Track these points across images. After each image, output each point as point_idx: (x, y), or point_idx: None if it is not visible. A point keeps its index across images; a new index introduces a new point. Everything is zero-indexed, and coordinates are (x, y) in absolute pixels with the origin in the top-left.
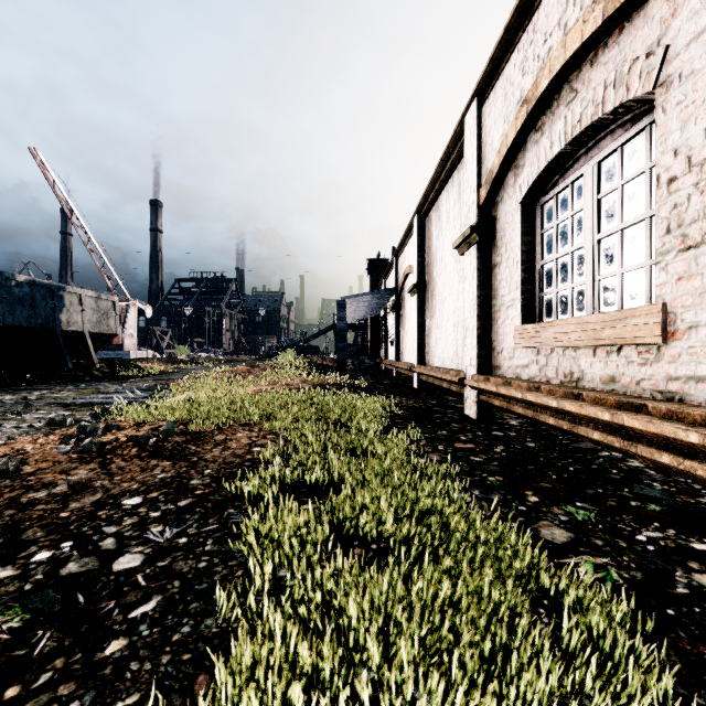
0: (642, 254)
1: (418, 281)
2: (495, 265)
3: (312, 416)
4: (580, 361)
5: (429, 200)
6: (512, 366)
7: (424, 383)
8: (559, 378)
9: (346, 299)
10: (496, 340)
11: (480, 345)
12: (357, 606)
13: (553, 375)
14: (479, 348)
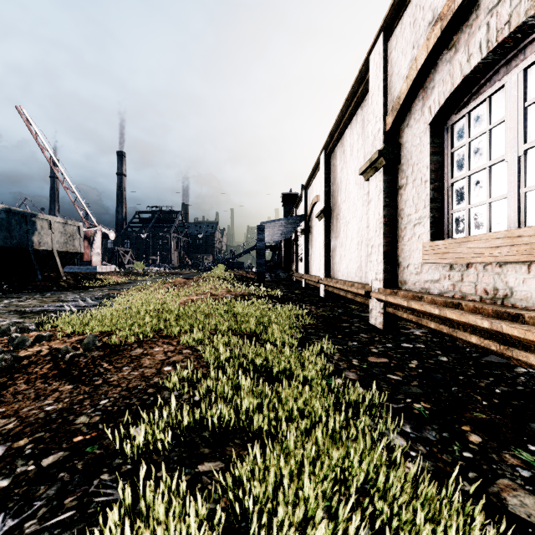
0: None
1: (325, 208)
2: (401, 186)
3: (230, 328)
4: (508, 277)
5: (335, 138)
6: (419, 281)
7: (329, 293)
8: (479, 295)
9: (265, 224)
10: (402, 256)
11: (386, 261)
12: None
13: (470, 291)
14: (385, 263)
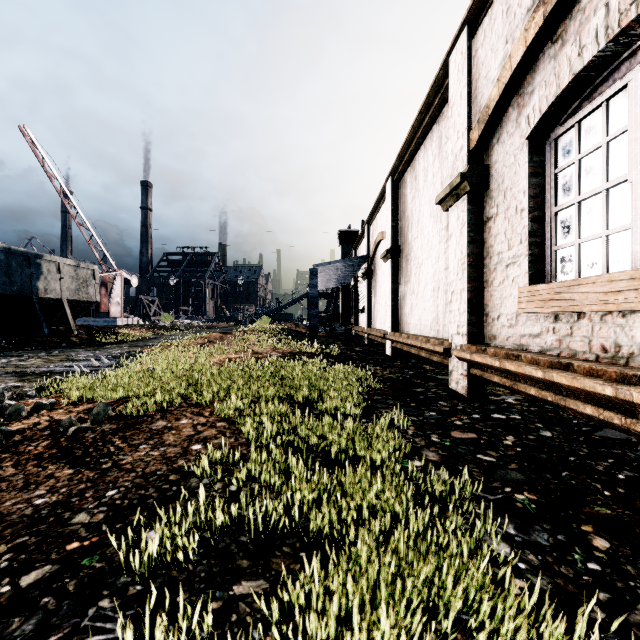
0: None
1: (392, 246)
2: (489, 218)
3: (277, 394)
4: (635, 330)
5: (404, 160)
6: (514, 335)
7: (397, 350)
8: (594, 353)
9: (318, 267)
10: (491, 304)
11: (470, 311)
12: None
13: (582, 348)
14: (469, 313)
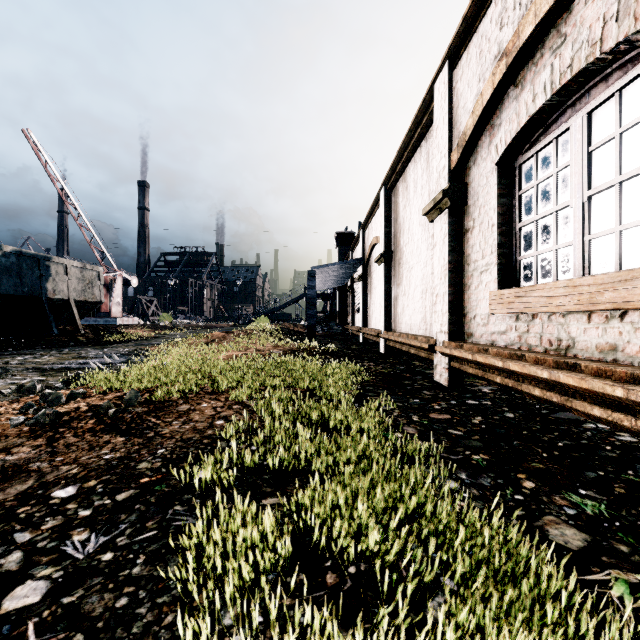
0: None
1: (385, 251)
2: (467, 230)
3: (281, 384)
4: (571, 327)
5: (396, 171)
6: (486, 333)
7: (390, 348)
8: (544, 346)
9: (316, 269)
10: (469, 306)
11: (451, 312)
12: None
13: (535, 342)
14: (450, 314)
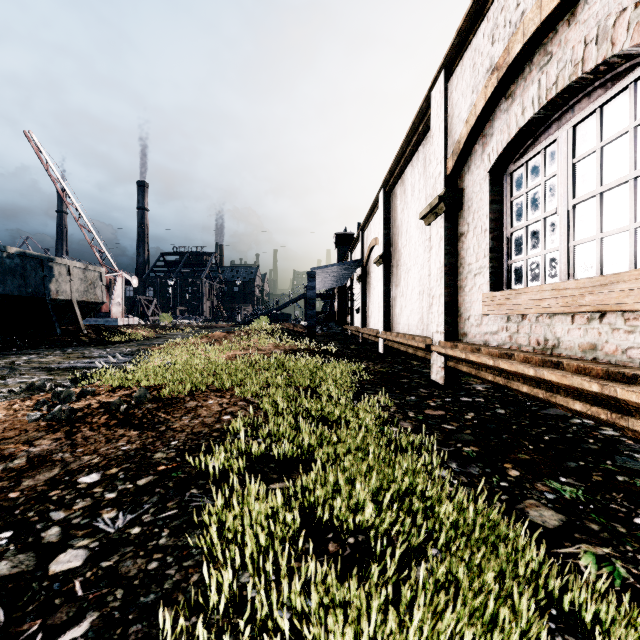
0: (625, 217)
1: (384, 252)
2: (462, 234)
3: (283, 382)
4: (556, 328)
5: (394, 175)
6: (480, 333)
7: (389, 348)
8: (532, 346)
9: (316, 270)
10: (463, 307)
11: (447, 312)
12: (336, 639)
13: (525, 342)
14: (446, 315)
